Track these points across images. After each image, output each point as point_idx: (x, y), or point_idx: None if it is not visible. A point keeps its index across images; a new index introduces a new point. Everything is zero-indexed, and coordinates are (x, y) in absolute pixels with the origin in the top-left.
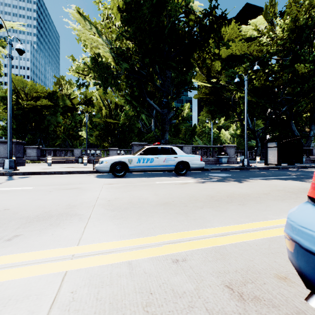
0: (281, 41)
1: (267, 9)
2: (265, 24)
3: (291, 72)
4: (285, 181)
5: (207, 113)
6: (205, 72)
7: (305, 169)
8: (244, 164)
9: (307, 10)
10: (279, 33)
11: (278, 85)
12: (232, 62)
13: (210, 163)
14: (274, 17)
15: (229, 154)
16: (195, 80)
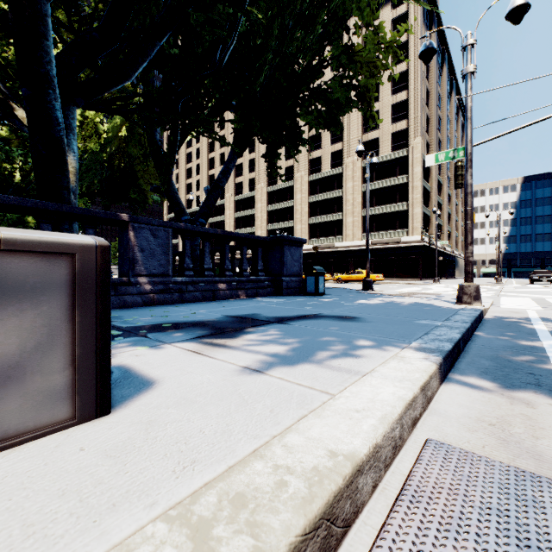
0: None
1: None
2: None
3: None
4: None
5: None
6: None
7: None
8: None
9: None
10: None
11: None
12: None
13: None
14: None
15: None
16: None
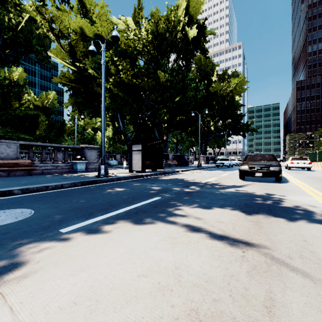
0: (146, 42)
1: (136, 11)
2: (134, 26)
3: (155, 79)
4: (140, 235)
5: (73, 105)
6: (68, 49)
7: (166, 176)
8: (100, 173)
9: (166, 22)
10: (145, 36)
11: (144, 86)
12: (100, 47)
13: (60, 172)
14: (142, 22)
15: (90, 158)
16: (54, 56)
